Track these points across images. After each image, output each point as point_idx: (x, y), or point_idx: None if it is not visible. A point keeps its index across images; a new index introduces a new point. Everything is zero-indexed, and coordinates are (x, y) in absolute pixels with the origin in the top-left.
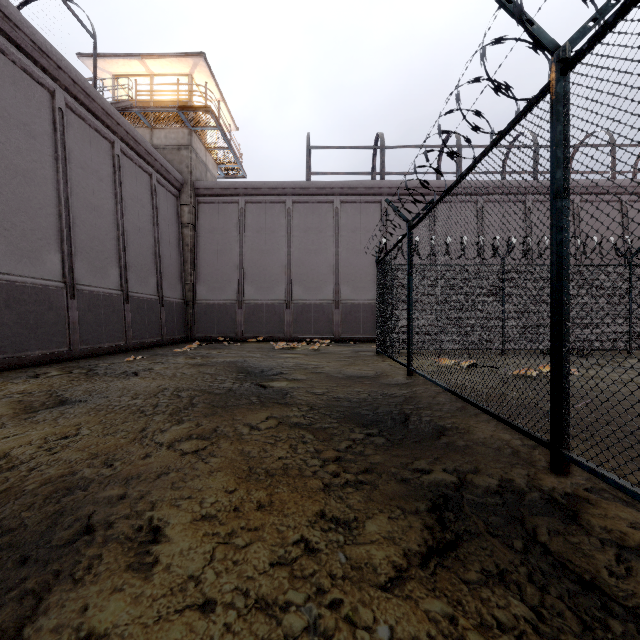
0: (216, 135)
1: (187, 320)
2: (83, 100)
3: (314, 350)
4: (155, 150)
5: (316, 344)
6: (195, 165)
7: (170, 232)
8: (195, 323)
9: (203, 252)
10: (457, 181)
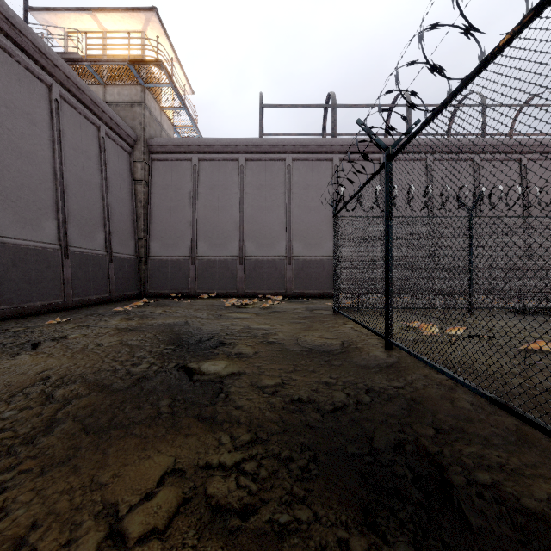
0: (172, 97)
1: (140, 276)
2: (7, 31)
3: (266, 308)
4: (102, 101)
5: (268, 301)
6: (149, 122)
7: (121, 187)
8: (148, 279)
9: (156, 209)
10: (522, 24)
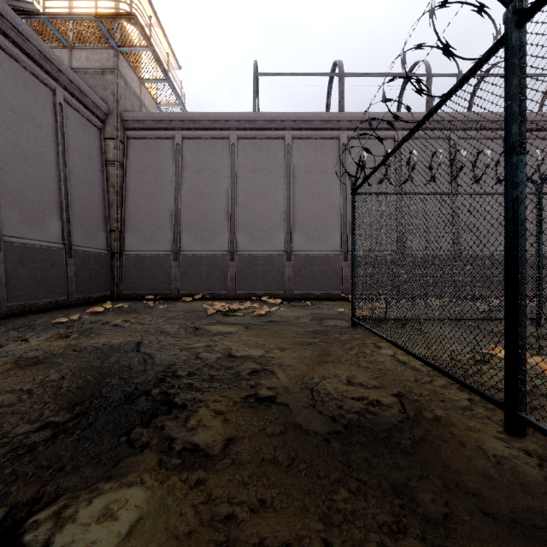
0: (155, 71)
1: (112, 274)
2: None
3: (260, 316)
4: (58, 57)
5: (263, 307)
6: (124, 94)
7: (88, 168)
8: (122, 278)
9: (133, 195)
10: None
